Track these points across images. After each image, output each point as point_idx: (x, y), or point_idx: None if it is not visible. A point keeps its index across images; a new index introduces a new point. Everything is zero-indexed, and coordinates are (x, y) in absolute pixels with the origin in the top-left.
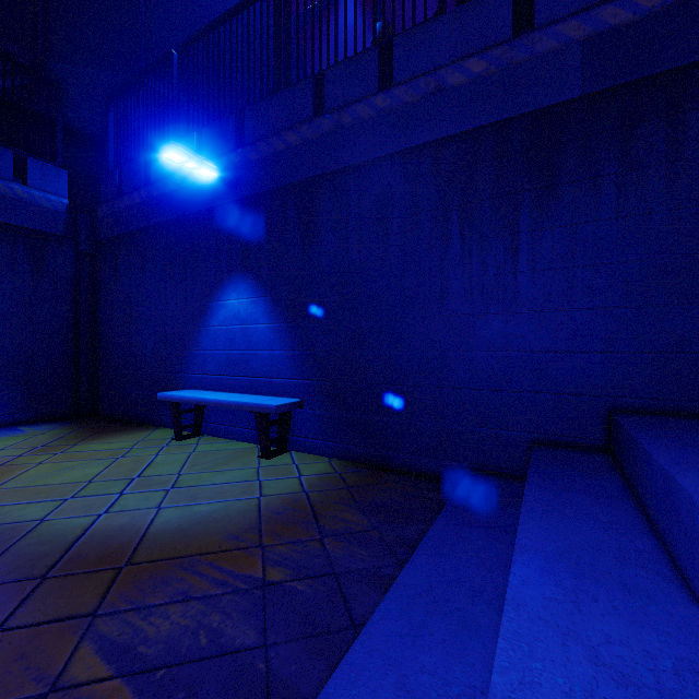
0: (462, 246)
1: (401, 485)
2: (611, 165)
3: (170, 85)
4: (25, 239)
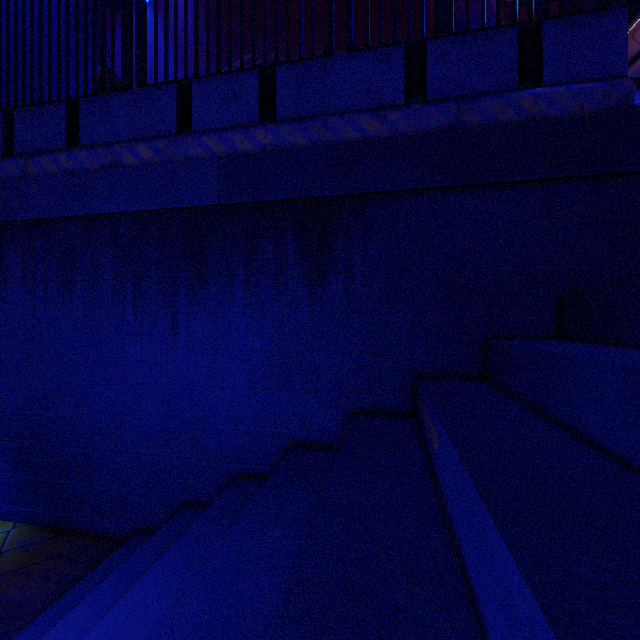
0: (135, 318)
1: (60, 561)
2: (240, 267)
3: None
4: None
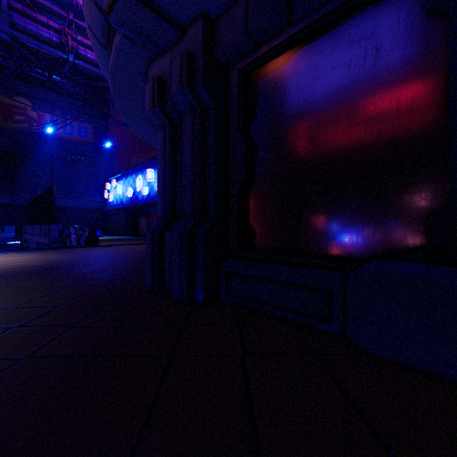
0: None
1: None
2: None
3: None
4: (4, 246)
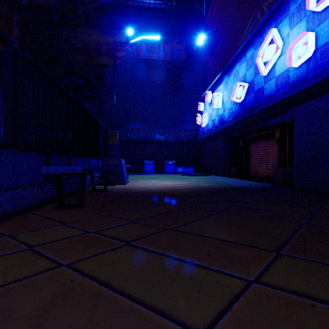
0: None
1: None
2: None
3: (137, 123)
4: None
